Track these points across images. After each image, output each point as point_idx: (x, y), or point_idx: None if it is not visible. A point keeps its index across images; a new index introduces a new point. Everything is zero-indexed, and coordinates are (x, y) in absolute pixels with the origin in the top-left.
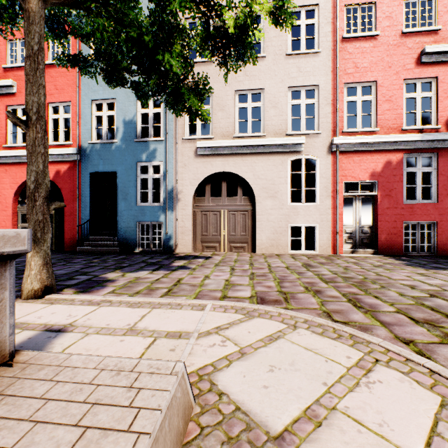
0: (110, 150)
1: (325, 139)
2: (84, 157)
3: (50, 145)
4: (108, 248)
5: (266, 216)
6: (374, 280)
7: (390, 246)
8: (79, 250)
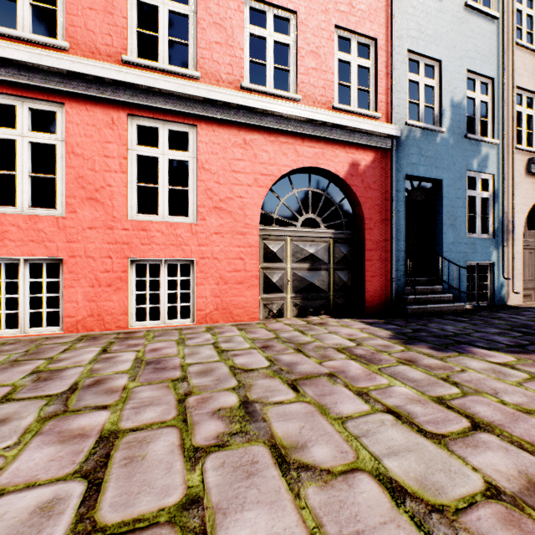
0: (433, 142)
1: None
2: (397, 145)
3: (343, 109)
4: (453, 305)
5: None
6: None
7: None
8: (412, 311)
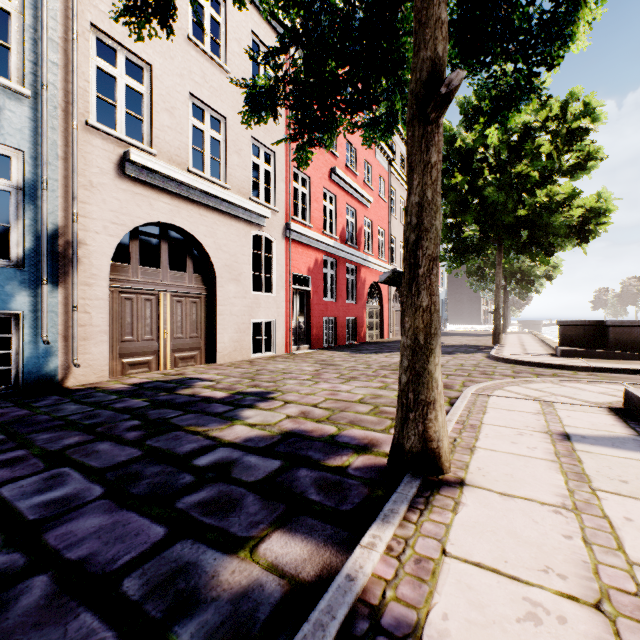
0: None
1: (281, 220)
2: None
3: None
4: None
5: (229, 307)
6: (397, 364)
7: (318, 340)
8: None
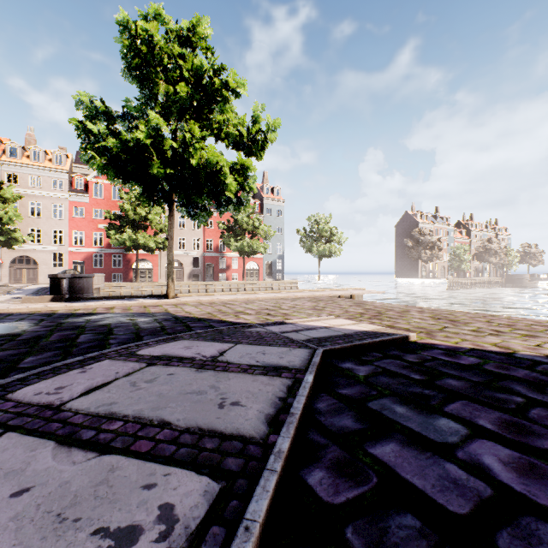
0: None
1: (66, 247)
2: None
3: None
4: None
5: (43, 271)
6: None
7: None
8: None
